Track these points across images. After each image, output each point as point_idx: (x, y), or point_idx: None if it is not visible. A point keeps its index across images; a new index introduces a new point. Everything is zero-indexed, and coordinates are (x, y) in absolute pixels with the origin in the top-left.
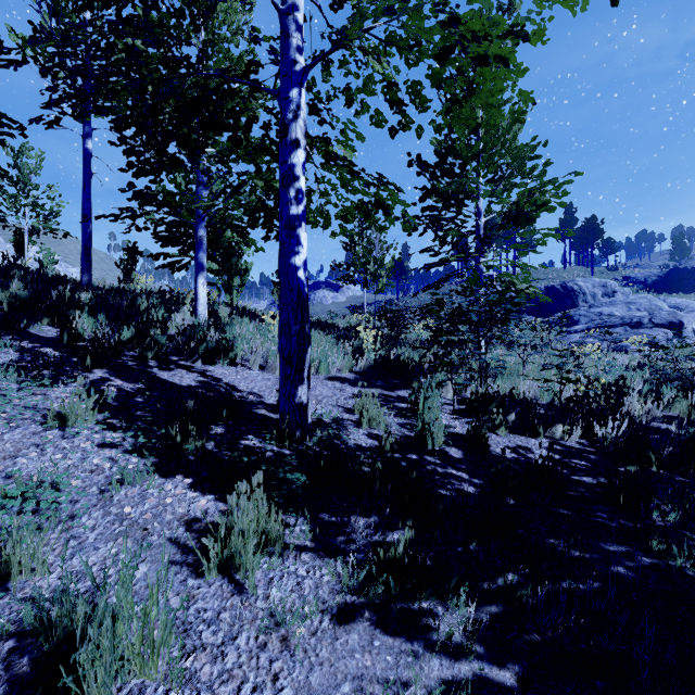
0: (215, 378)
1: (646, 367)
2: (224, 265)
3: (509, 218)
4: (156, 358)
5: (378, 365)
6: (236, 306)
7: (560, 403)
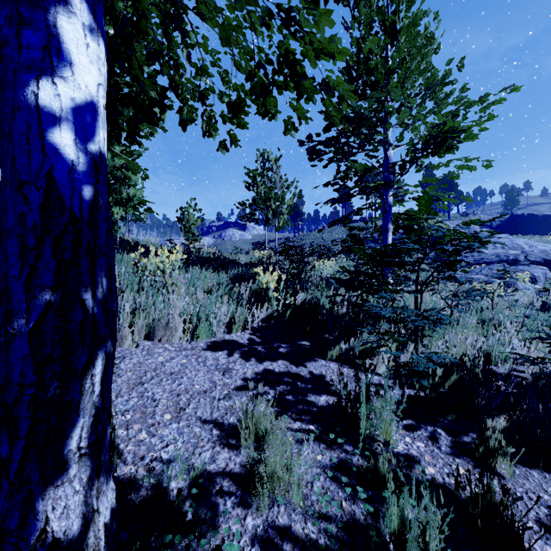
0: None
1: None
2: None
3: (428, 145)
4: None
5: (281, 314)
6: (127, 241)
7: None
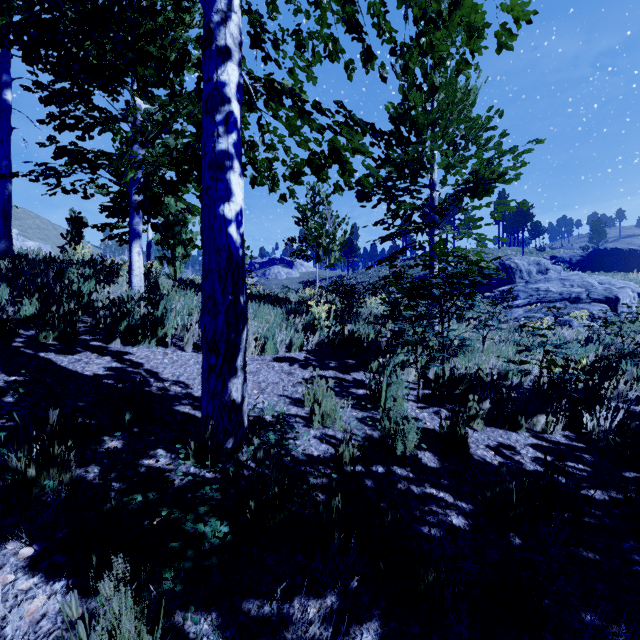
0: (134, 363)
1: (597, 342)
2: (166, 234)
3: (467, 189)
4: (61, 339)
5: (331, 342)
6: (183, 279)
7: (542, 390)
